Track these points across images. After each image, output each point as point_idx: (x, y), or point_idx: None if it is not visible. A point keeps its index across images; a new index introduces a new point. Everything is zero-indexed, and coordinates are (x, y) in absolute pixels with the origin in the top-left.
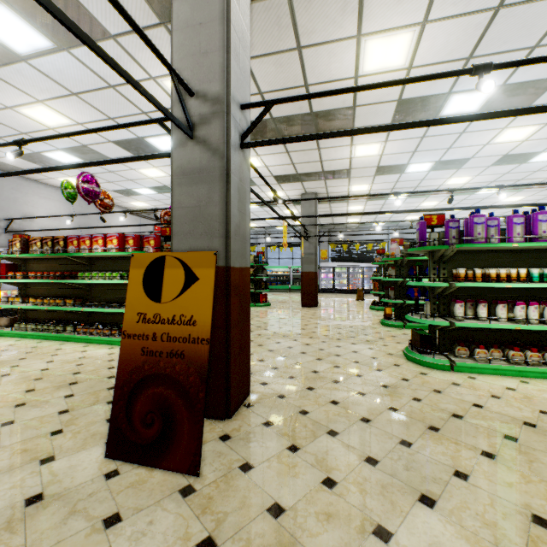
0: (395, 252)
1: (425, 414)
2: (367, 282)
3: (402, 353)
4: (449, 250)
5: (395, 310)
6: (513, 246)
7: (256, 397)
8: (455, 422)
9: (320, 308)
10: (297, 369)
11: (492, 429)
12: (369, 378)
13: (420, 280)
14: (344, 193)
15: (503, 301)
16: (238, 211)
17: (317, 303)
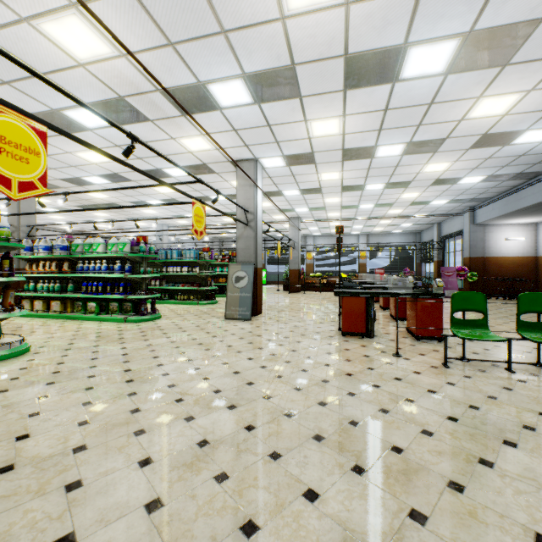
0: None
1: None
2: None
3: None
4: None
5: None
6: None
7: None
8: None
9: None
10: None
11: None
12: None
13: None
14: (181, 224)
15: None
16: None
17: None
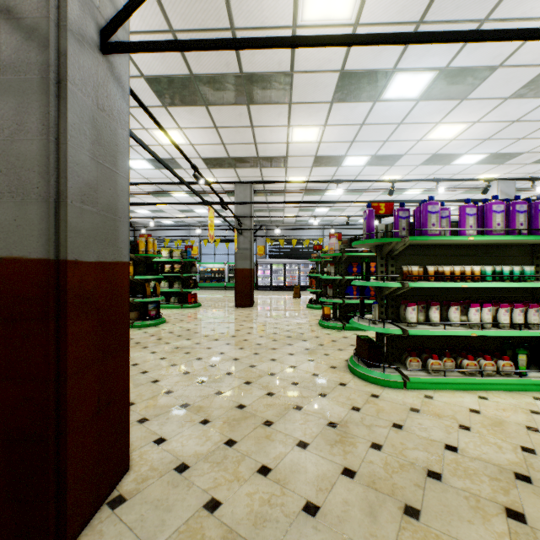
0: (334, 247)
1: (393, 479)
2: (304, 279)
3: (346, 365)
4: (400, 244)
5: (333, 310)
6: (468, 240)
7: (138, 475)
8: (436, 490)
9: (256, 308)
10: (217, 404)
11: (486, 497)
12: (312, 410)
13: (369, 279)
14: (281, 185)
15: (456, 302)
16: (94, 161)
17: (253, 303)
